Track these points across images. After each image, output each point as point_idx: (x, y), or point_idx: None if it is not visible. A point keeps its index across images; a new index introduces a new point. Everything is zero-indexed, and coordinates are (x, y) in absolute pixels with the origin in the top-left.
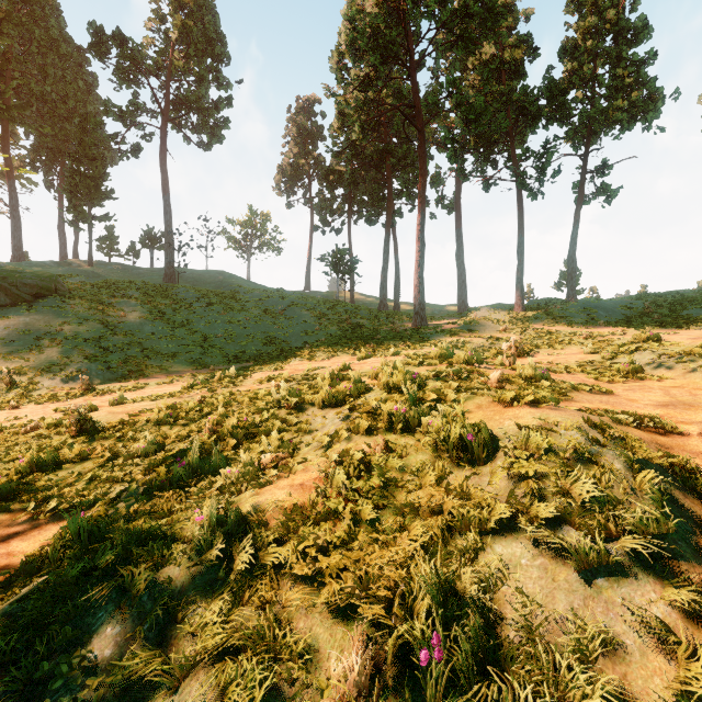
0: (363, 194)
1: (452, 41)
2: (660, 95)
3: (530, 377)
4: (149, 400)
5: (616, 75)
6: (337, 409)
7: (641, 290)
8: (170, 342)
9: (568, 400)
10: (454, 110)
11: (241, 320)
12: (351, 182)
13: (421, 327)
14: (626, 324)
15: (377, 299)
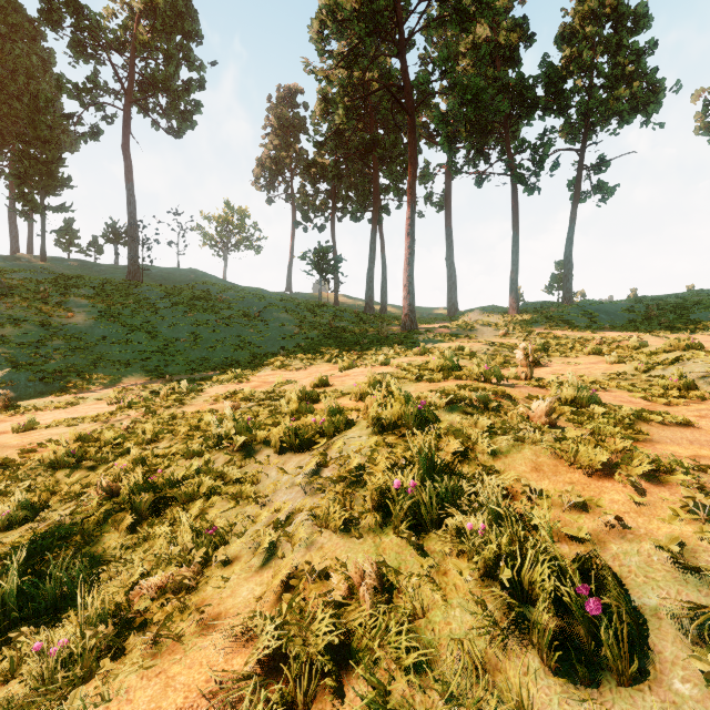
0: (348, 189)
1: (445, 16)
2: (662, 87)
3: (571, 400)
4: (64, 426)
5: (617, 63)
6: (301, 455)
7: (631, 294)
8: (124, 348)
9: (646, 441)
10: (444, 101)
11: (210, 323)
12: (335, 175)
13: (411, 331)
14: (633, 328)
15: (363, 302)
